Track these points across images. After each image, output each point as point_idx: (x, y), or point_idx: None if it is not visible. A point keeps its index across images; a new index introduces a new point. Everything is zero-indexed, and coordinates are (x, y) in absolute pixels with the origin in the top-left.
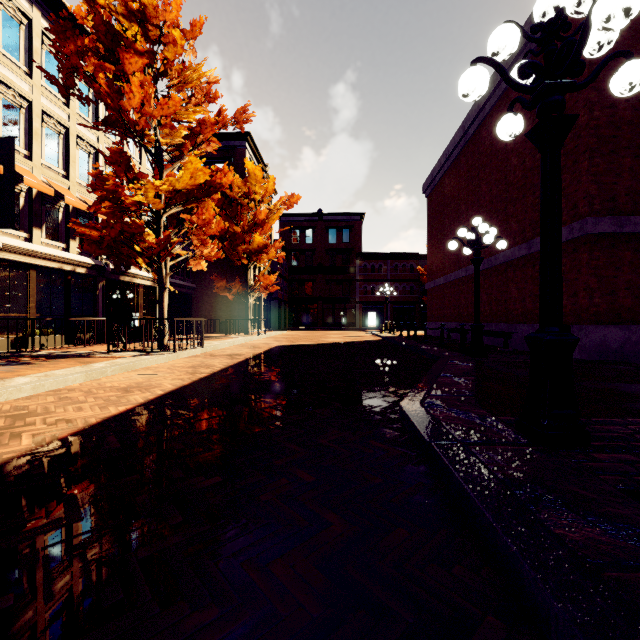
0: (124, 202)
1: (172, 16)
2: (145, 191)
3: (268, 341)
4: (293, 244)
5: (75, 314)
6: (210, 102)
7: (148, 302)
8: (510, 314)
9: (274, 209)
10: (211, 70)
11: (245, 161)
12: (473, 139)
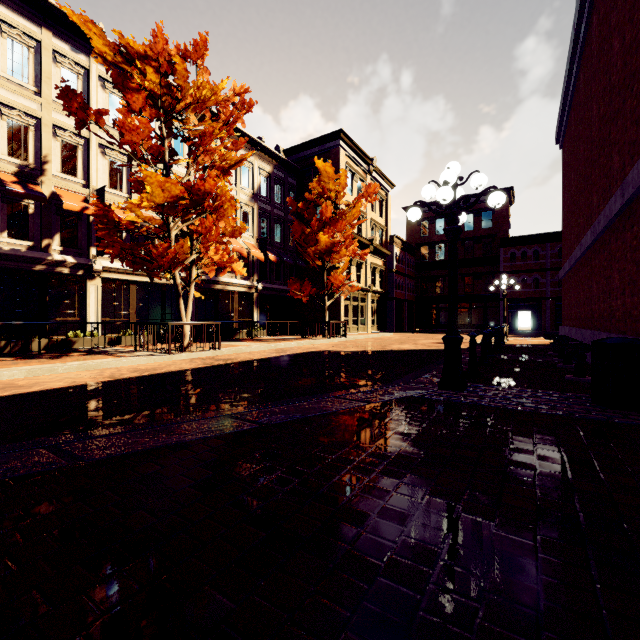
0: (122, 223)
1: (161, 45)
2: (131, 211)
3: (325, 345)
4: (421, 238)
5: (171, 318)
6: (246, 112)
7: (244, 306)
8: (612, 316)
9: (352, 204)
10: (225, 81)
11: (315, 160)
12: (587, 37)
